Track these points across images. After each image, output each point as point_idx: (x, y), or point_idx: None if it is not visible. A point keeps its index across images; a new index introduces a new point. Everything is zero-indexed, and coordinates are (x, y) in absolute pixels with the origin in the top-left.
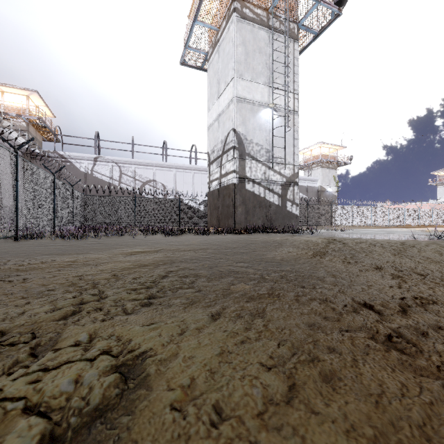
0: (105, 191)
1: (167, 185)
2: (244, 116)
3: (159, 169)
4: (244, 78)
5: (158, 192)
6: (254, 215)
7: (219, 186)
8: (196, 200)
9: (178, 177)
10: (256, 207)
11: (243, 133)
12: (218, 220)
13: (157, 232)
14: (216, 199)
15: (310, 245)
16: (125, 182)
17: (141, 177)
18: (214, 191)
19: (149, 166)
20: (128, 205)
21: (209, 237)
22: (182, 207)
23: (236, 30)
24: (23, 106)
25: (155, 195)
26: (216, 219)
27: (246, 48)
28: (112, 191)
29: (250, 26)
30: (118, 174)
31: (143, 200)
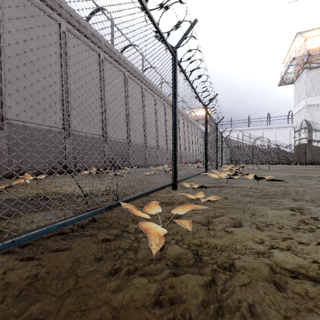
0: (235, 145)
1: (270, 139)
2: (311, 113)
3: (265, 130)
4: (311, 95)
5: (264, 143)
6: (318, 157)
7: (299, 144)
8: (290, 147)
9: (278, 133)
10: (319, 153)
11: (311, 120)
12: (298, 159)
13: (266, 164)
14: (297, 149)
15: (317, 166)
16: (245, 140)
17: (253, 136)
18: (296, 146)
19: (258, 129)
20: (249, 152)
21: (288, 165)
22: (279, 152)
23: (306, 77)
24: (201, 113)
25: (262, 145)
26: (297, 159)
27: (312, 81)
28: (238, 145)
29: (315, 70)
30: (241, 136)
31: (256, 149)
